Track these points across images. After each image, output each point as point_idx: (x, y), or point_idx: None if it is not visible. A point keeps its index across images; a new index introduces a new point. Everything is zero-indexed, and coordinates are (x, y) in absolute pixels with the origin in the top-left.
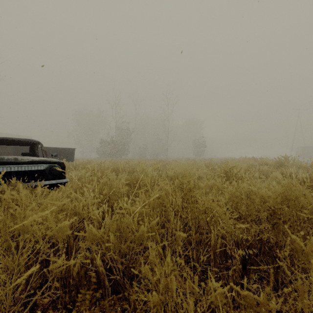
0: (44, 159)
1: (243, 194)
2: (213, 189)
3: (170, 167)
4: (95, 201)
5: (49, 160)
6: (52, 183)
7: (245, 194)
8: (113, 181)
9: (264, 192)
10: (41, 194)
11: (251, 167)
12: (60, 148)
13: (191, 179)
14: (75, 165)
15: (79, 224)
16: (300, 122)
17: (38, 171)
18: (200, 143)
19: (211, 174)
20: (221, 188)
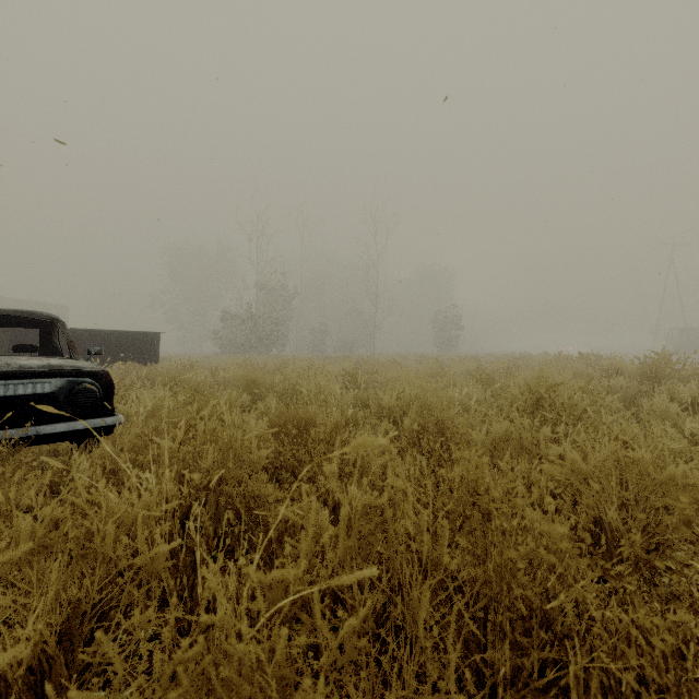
0: (58, 363)
1: (613, 476)
2: (509, 448)
3: (385, 379)
4: (157, 513)
5: (68, 368)
6: (74, 429)
7: (616, 474)
8: (235, 428)
9: (680, 472)
10: (54, 454)
11: (589, 380)
12: (126, 333)
13: (444, 417)
14: (153, 374)
15: (104, 593)
16: (675, 272)
17: (35, 399)
18: (448, 320)
19: (488, 398)
20: (530, 444)
